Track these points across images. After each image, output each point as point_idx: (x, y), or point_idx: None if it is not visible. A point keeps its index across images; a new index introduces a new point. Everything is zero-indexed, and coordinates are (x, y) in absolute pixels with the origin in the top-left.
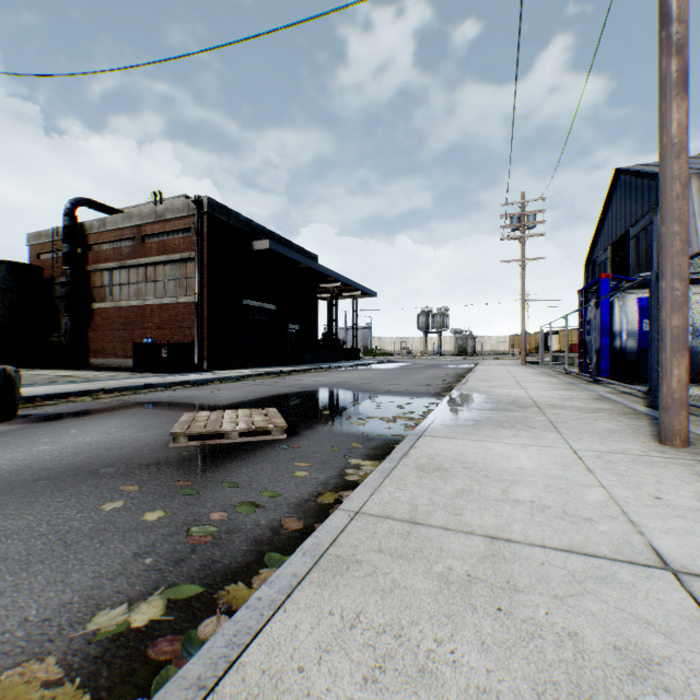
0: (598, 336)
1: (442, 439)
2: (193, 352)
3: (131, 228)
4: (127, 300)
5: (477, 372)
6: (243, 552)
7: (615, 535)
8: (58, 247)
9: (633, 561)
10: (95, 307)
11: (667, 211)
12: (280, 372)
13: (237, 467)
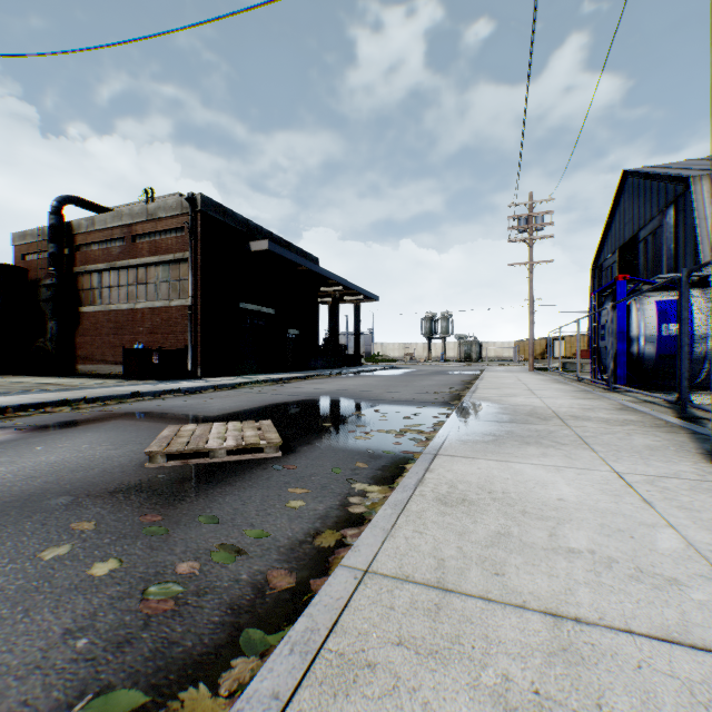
0: (614, 341)
1: (461, 459)
2: (186, 358)
3: (121, 227)
4: (117, 303)
5: (485, 379)
6: (213, 627)
7: None
8: (44, 248)
9: None
10: (83, 311)
11: None
12: (279, 379)
13: (221, 494)
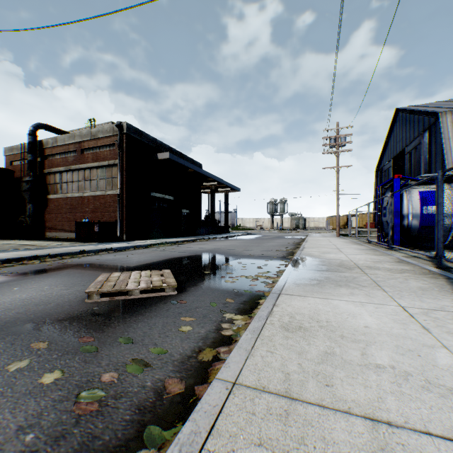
0: (392, 217)
1: (296, 297)
2: (116, 228)
3: (74, 143)
4: (71, 192)
5: (309, 241)
6: (125, 424)
7: None
8: (25, 157)
9: None
10: (50, 198)
11: None
12: (176, 241)
13: (135, 322)
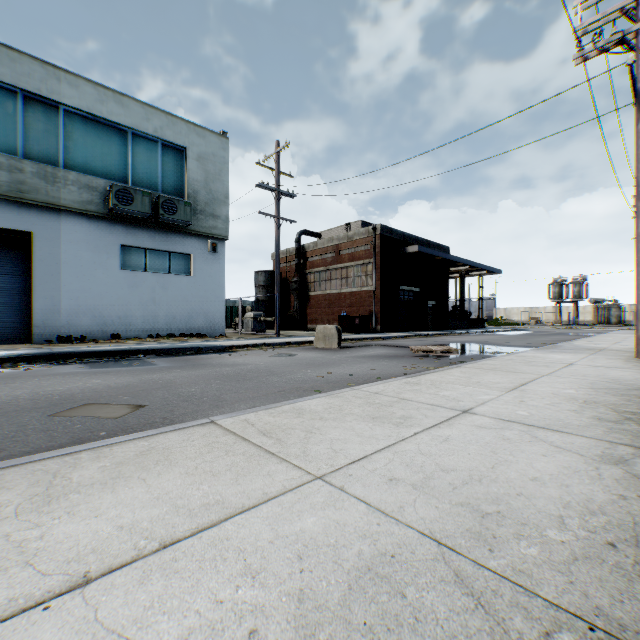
0: None
1: (529, 353)
2: (371, 321)
3: (332, 246)
4: (329, 289)
5: (592, 337)
6: None
7: (564, 362)
8: (288, 260)
9: (562, 363)
10: (310, 295)
11: (636, 263)
12: (427, 334)
13: (448, 358)
